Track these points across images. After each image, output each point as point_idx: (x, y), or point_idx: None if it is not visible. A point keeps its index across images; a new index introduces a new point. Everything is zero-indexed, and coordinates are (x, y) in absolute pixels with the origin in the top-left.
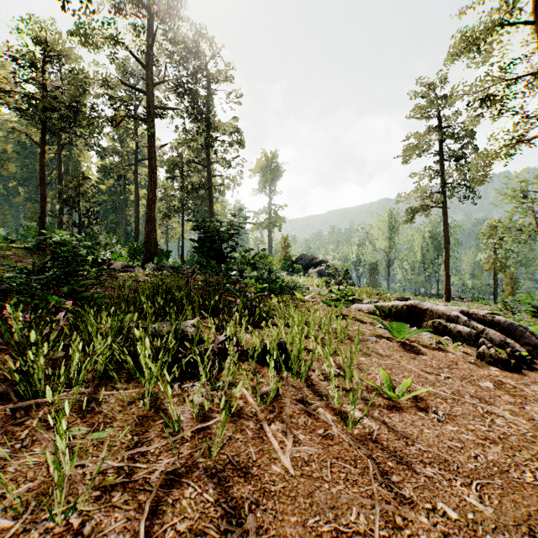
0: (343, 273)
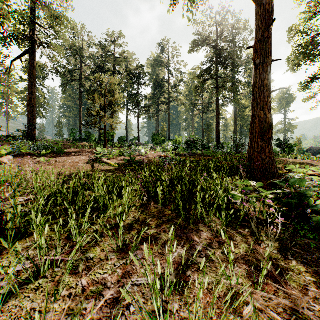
0: None
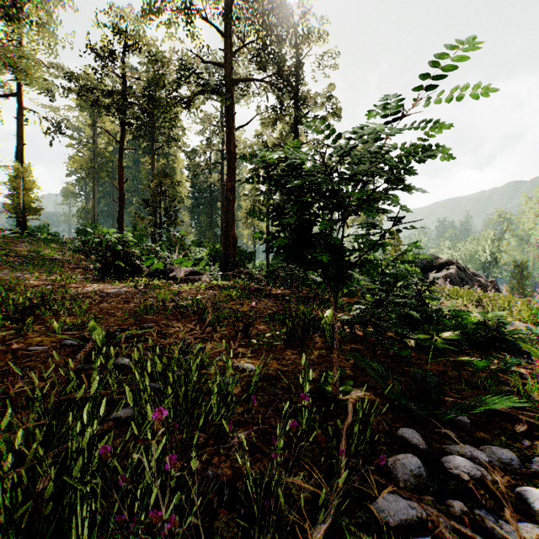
0: None
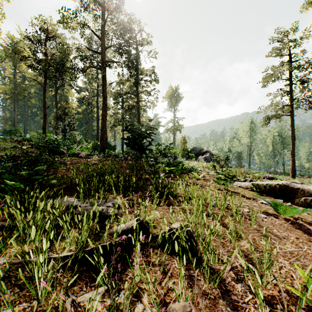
0: (225, 160)
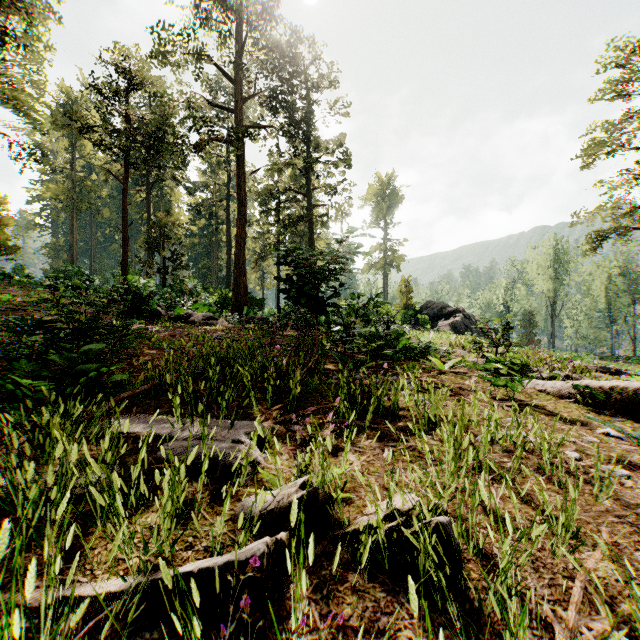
0: (504, 329)
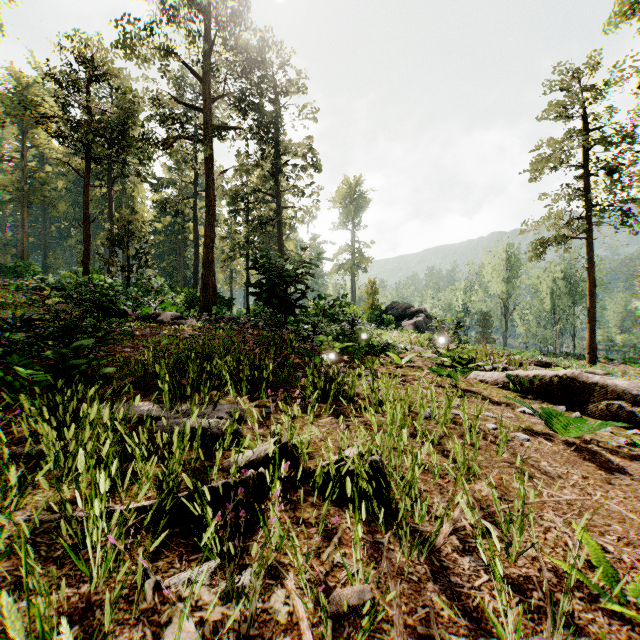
0: (454, 327)
